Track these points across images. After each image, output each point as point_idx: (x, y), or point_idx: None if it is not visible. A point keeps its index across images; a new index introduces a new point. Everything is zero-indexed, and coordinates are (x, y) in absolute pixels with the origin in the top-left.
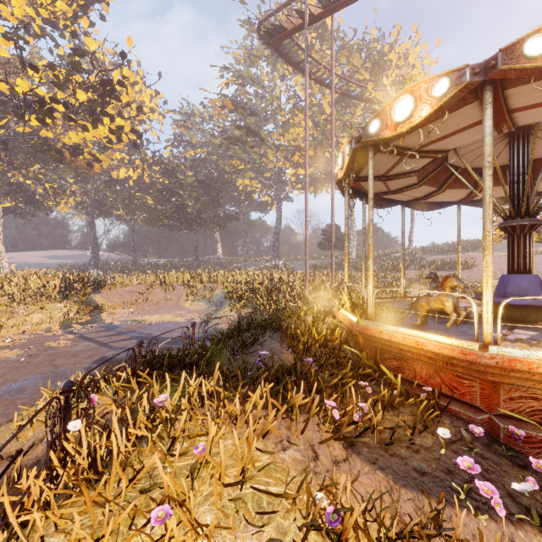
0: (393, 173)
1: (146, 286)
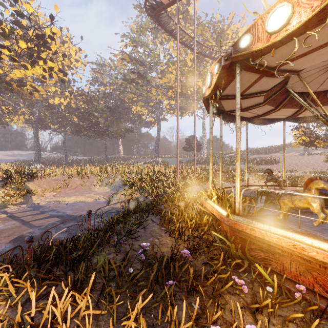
0: (248, 92)
1: (68, 176)
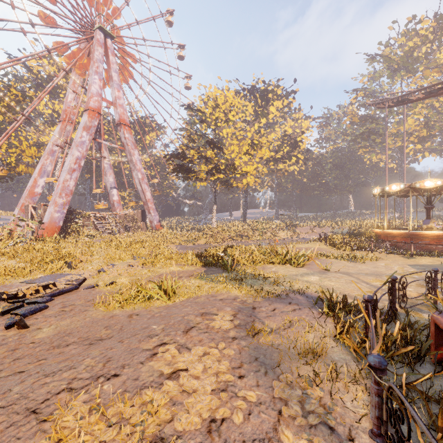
0: (391, 194)
1: (312, 226)
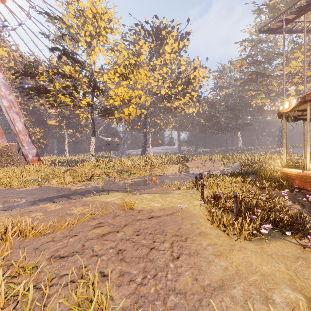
0: (306, 113)
1: (204, 160)
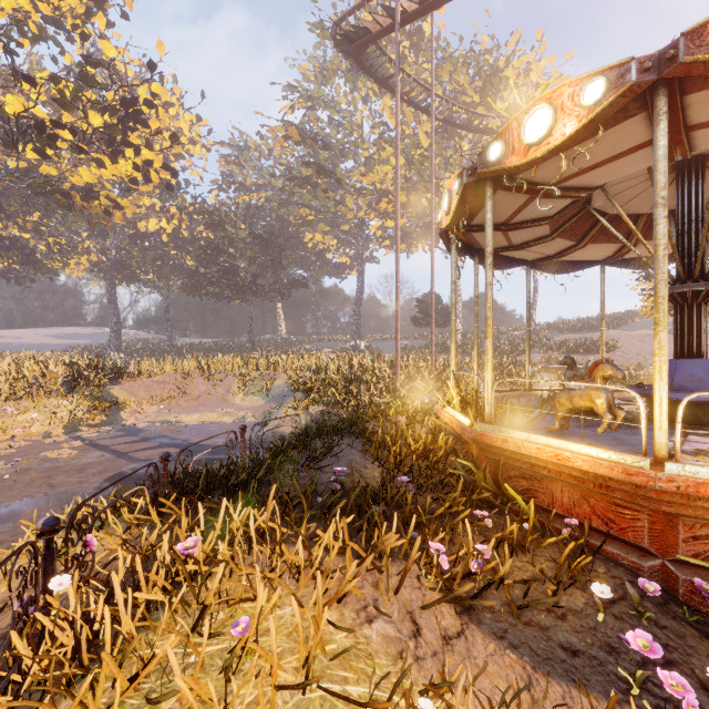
0: (518, 220)
1: (183, 375)
